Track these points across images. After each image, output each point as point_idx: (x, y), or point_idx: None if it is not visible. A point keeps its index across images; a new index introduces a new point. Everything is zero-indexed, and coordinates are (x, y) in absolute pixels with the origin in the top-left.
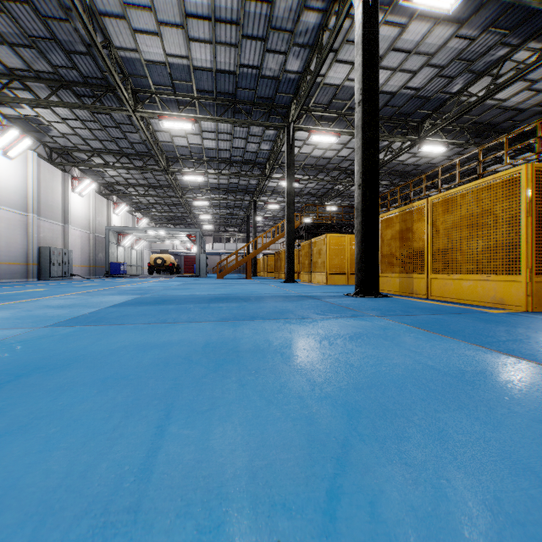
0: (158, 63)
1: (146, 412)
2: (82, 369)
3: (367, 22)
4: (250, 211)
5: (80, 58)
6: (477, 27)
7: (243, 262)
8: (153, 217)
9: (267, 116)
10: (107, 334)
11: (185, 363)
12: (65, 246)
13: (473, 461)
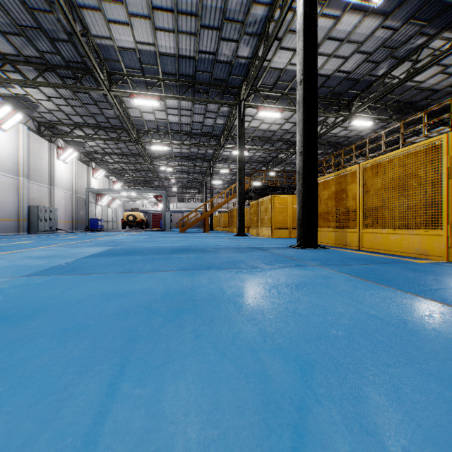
0: (129, 49)
1: (100, 367)
2: (47, 319)
3: (307, 12)
4: (207, 175)
5: (63, 44)
6: (399, 19)
7: (201, 218)
8: (126, 180)
9: (221, 95)
10: (78, 283)
11: (144, 313)
12: (51, 204)
13: (438, 429)
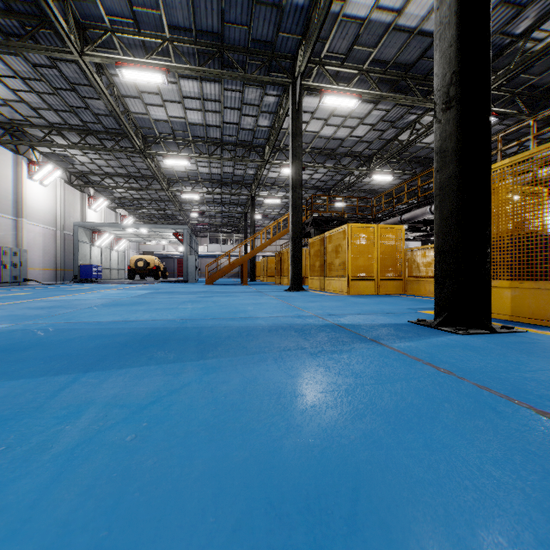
0: None
1: None
2: None
3: None
4: (247, 207)
5: None
6: None
7: (237, 264)
8: (141, 215)
9: (265, 73)
10: None
11: None
12: (19, 244)
13: None
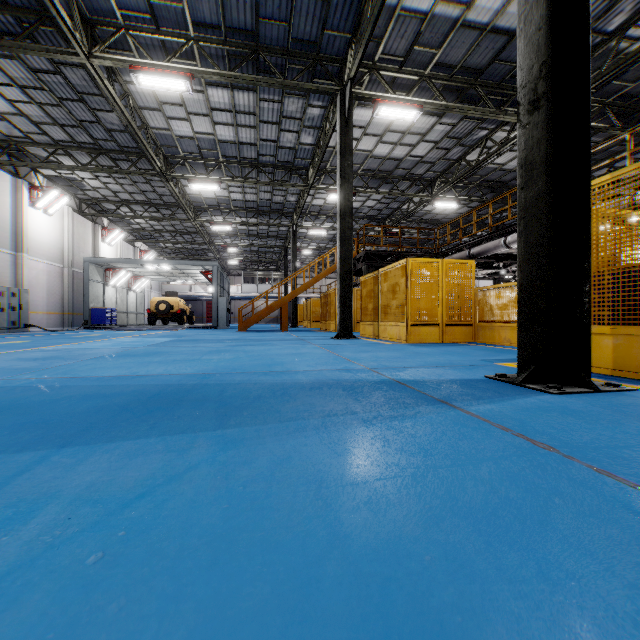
0: None
1: None
2: None
3: None
4: (288, 241)
5: None
6: None
7: (276, 307)
8: (164, 250)
9: (309, 80)
10: None
11: None
12: (19, 283)
13: None
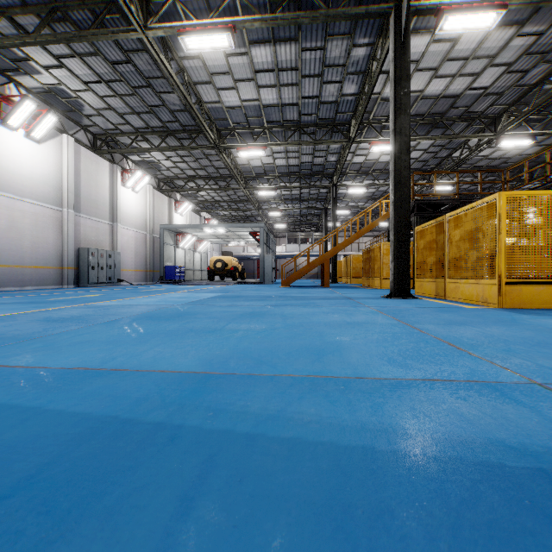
0: None
1: None
2: None
3: None
4: (328, 201)
5: None
6: None
7: (317, 263)
8: (223, 218)
9: None
10: None
11: None
12: (114, 247)
13: None
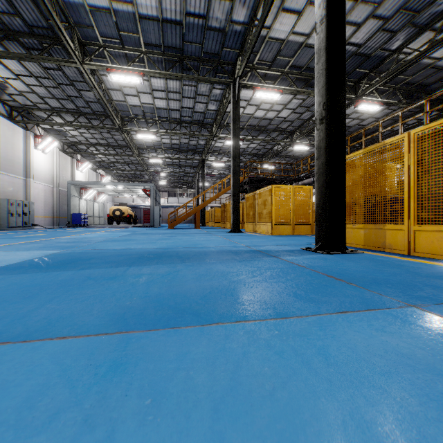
0: (103, 10)
1: None
2: None
3: None
4: (199, 169)
5: (21, 2)
6: None
7: (192, 213)
8: (116, 174)
9: (213, 74)
10: None
11: None
12: (27, 198)
13: None
